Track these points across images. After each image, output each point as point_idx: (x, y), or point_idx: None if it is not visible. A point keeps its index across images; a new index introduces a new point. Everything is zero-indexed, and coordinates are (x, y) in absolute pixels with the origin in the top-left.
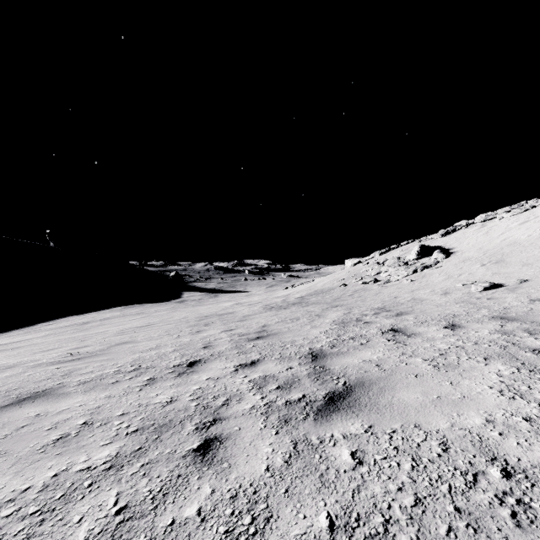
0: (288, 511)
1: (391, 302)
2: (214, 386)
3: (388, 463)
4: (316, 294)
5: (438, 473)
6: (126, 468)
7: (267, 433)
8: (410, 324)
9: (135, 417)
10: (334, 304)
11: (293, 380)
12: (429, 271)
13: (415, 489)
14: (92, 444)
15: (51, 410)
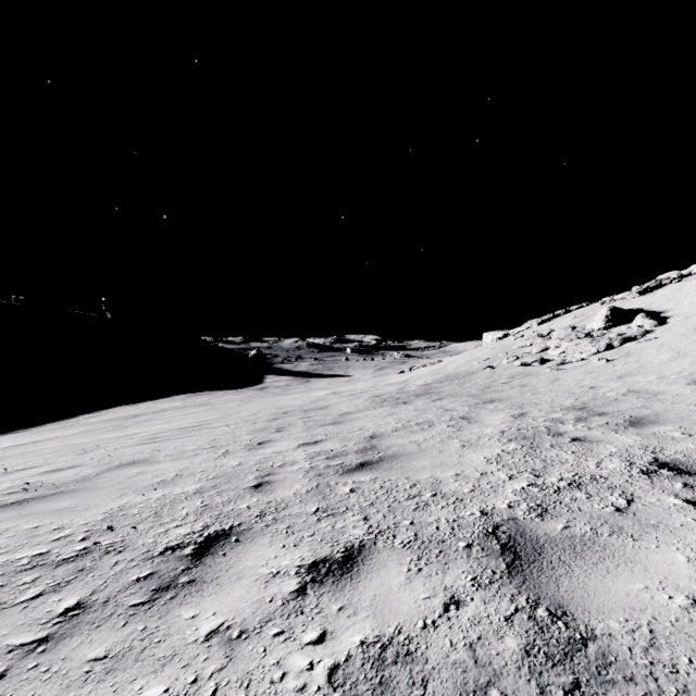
0: None
1: (591, 396)
2: (213, 691)
3: None
4: (449, 380)
5: None
6: None
7: None
8: (695, 451)
9: None
10: (485, 397)
11: None
12: (634, 345)
13: None
14: None
15: None
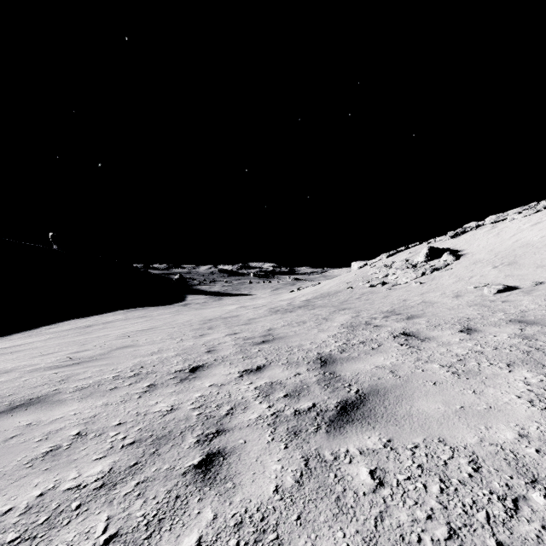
0: (302, 543)
1: (401, 305)
2: (218, 393)
3: (413, 484)
4: (323, 297)
5: (471, 498)
6: (119, 487)
7: (276, 447)
8: (423, 328)
9: (132, 427)
10: (341, 307)
11: (301, 387)
12: (438, 273)
13: (447, 517)
14: (84, 458)
15: (43, 419)
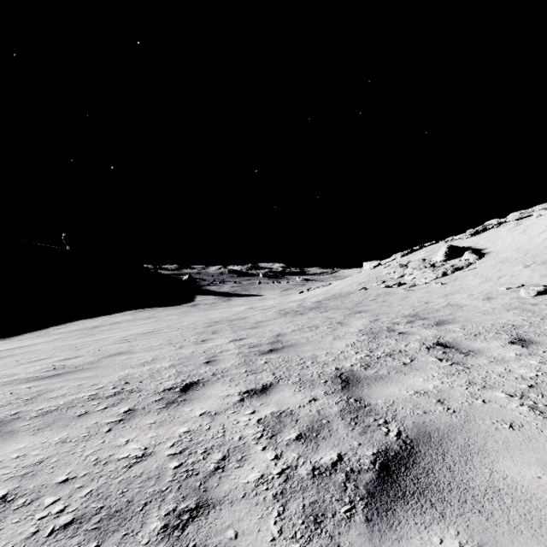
0: None
1: (424, 308)
2: (209, 427)
3: None
4: (335, 298)
5: None
6: None
7: None
8: (460, 337)
9: (80, 488)
10: (356, 309)
11: (319, 422)
12: (461, 273)
13: None
14: None
15: None
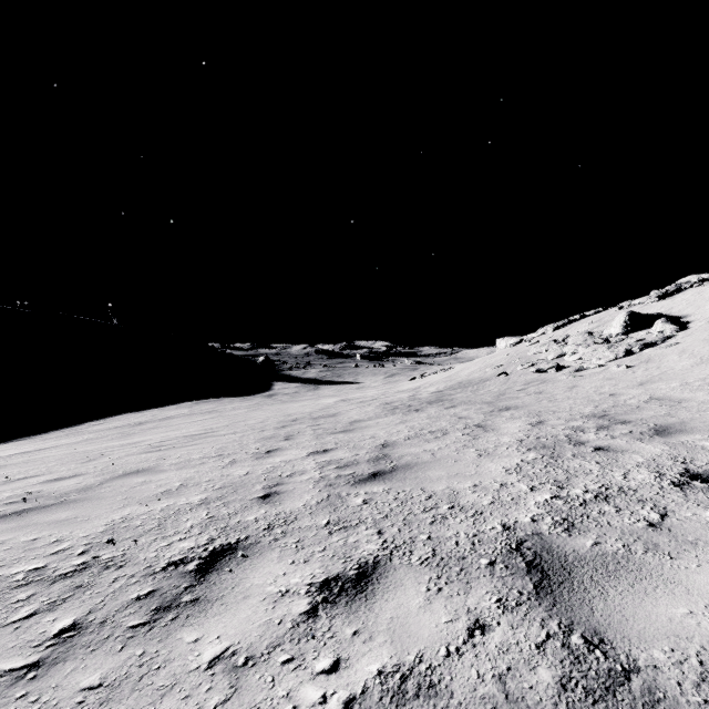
0: None
1: (612, 403)
2: None
3: None
4: (462, 387)
5: None
6: None
7: None
8: None
9: None
10: (500, 404)
11: None
12: (654, 351)
13: None
14: None
15: None
